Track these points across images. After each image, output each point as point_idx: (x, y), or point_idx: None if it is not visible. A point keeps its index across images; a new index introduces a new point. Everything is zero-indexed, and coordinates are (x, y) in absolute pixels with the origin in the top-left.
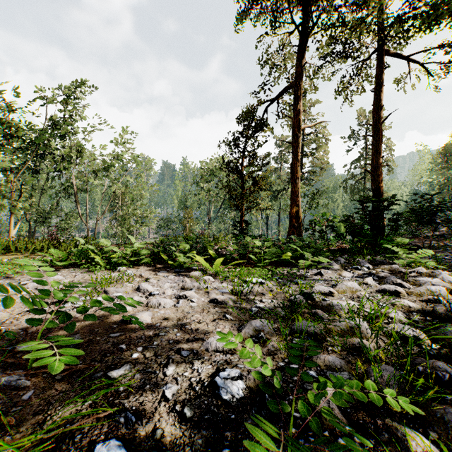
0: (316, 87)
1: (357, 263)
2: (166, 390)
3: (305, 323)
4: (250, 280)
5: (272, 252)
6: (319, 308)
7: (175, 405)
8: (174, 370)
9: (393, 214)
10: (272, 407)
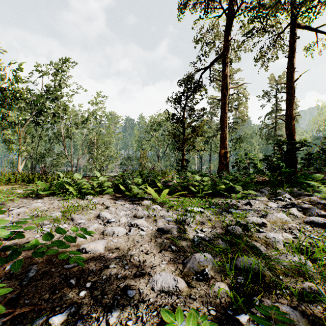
0: (239, 58)
1: (279, 194)
2: None
3: (248, 260)
4: (191, 210)
5: (208, 185)
6: (256, 239)
7: None
8: (118, 316)
9: (306, 154)
10: None
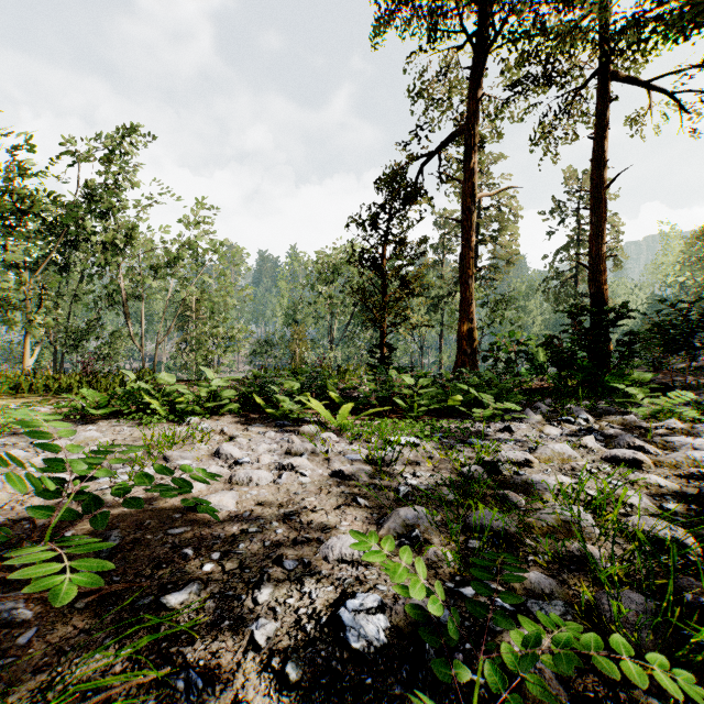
0: (500, 134)
1: (568, 413)
2: (256, 630)
3: (488, 514)
4: (396, 440)
5: (431, 394)
6: (510, 487)
7: (271, 658)
8: (271, 594)
9: (625, 333)
10: (437, 672)
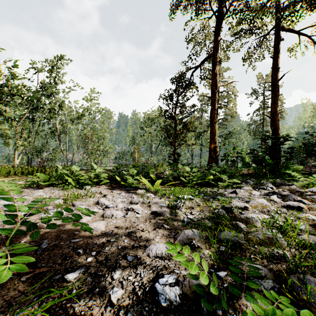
0: (228, 57)
1: (263, 184)
2: (112, 295)
3: (229, 233)
4: (182, 197)
5: (198, 176)
6: (238, 220)
7: (119, 310)
8: (121, 274)
9: (288, 148)
10: None
